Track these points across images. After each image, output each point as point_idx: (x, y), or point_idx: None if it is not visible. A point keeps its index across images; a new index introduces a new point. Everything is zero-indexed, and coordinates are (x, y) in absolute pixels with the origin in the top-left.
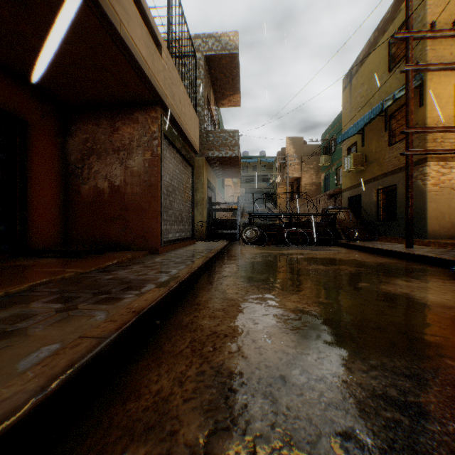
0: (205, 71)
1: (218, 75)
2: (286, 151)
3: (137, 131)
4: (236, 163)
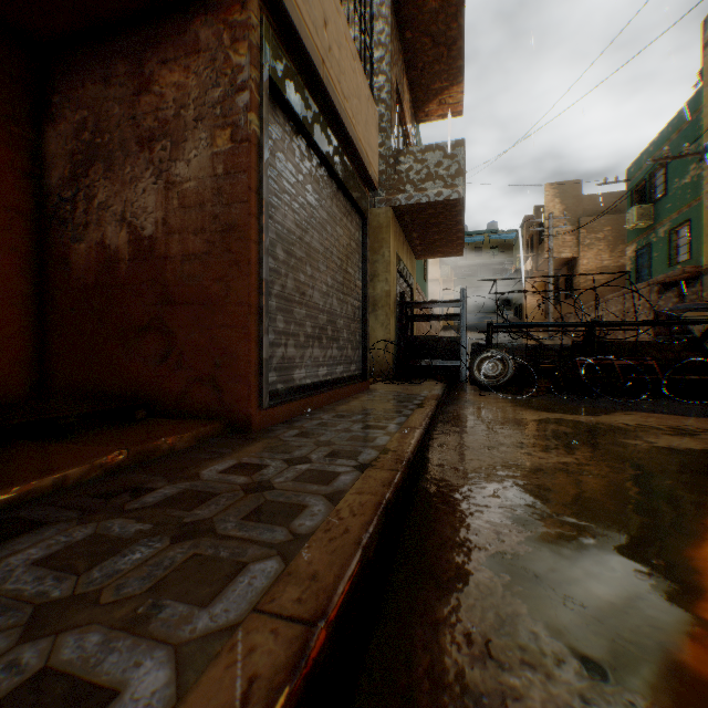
0: (391, 29)
1: (419, 44)
2: (546, 211)
3: (196, 76)
4: (457, 218)
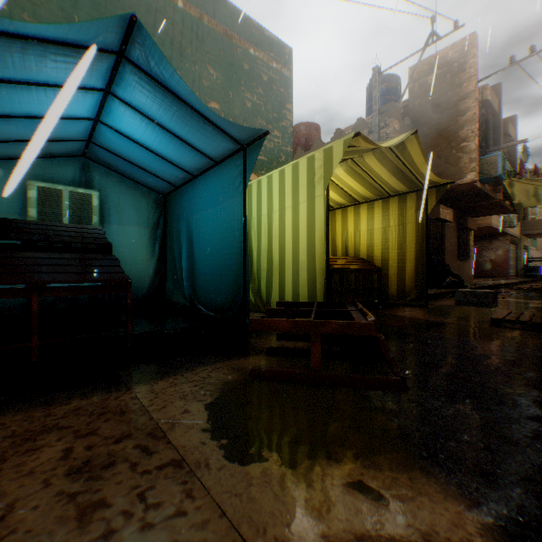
0: None
1: None
2: None
3: (498, 243)
4: None
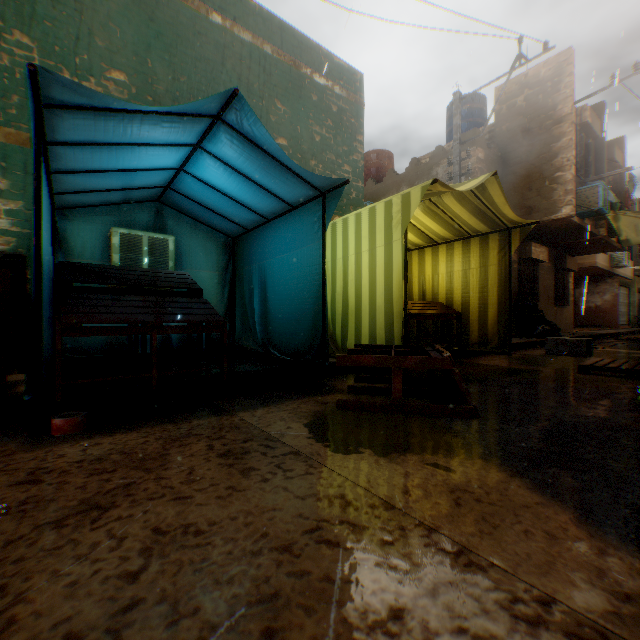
0: None
1: None
2: None
3: (606, 286)
4: None
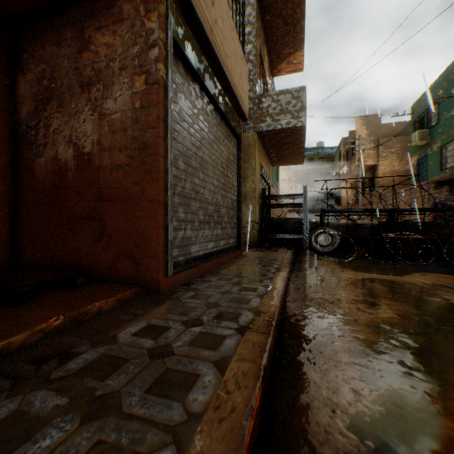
0: (256, 13)
1: (275, 23)
2: (356, 134)
3: (120, 38)
4: (300, 139)
